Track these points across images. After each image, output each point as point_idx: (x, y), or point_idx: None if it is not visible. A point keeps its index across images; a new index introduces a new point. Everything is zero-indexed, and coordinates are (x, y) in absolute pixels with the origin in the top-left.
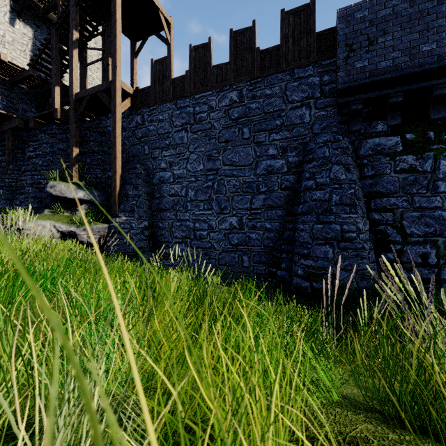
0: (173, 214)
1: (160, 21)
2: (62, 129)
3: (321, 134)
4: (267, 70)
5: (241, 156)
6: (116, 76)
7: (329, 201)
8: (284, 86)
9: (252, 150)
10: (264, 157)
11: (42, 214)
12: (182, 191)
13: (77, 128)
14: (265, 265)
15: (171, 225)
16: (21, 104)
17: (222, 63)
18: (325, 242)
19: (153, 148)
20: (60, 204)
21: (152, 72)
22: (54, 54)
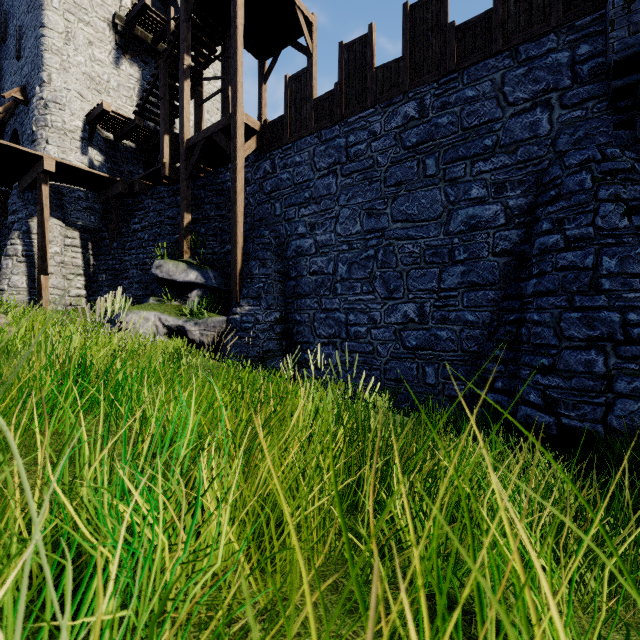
0: (316, 301)
1: (298, 23)
2: (171, 191)
3: (574, 150)
4: (468, 56)
5: (422, 205)
6: (236, 106)
7: (594, 269)
8: (500, 79)
9: (441, 193)
10: (462, 202)
11: (146, 303)
12: (329, 266)
13: (188, 187)
14: (465, 382)
15: (312, 318)
16: (128, 166)
17: (391, 61)
18: (588, 344)
19: (287, 206)
20: (168, 290)
21: (285, 94)
22: (163, 92)
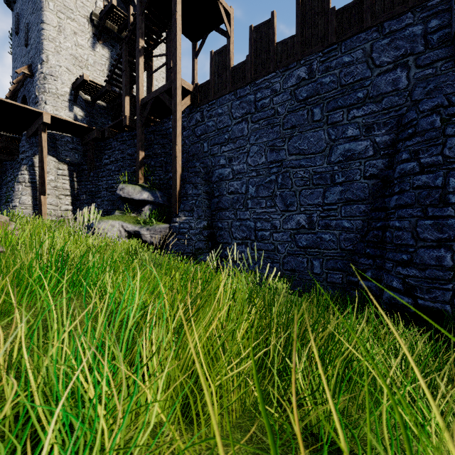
0: (233, 213)
1: (220, 14)
2: (130, 136)
3: (427, 99)
4: (345, 32)
5: (311, 142)
6: (176, 74)
7: (443, 188)
8: (369, 48)
9: (325, 133)
10: (341, 140)
11: (113, 215)
12: (242, 188)
13: (142, 132)
14: (343, 272)
15: (230, 225)
16: (101, 119)
17: (287, 38)
18: (438, 244)
19: (212, 145)
20: (128, 205)
21: (211, 64)
22: (125, 66)
